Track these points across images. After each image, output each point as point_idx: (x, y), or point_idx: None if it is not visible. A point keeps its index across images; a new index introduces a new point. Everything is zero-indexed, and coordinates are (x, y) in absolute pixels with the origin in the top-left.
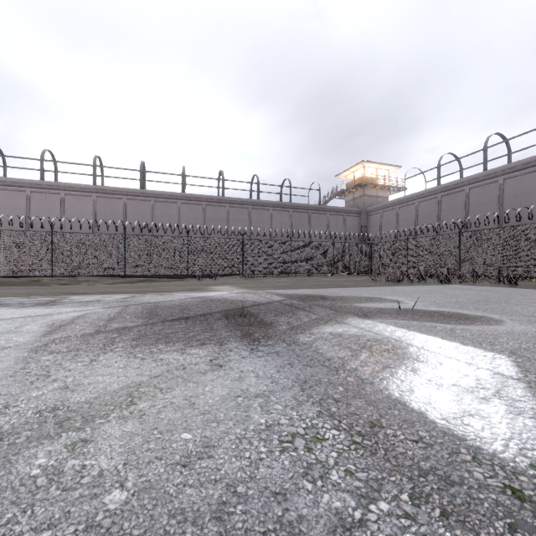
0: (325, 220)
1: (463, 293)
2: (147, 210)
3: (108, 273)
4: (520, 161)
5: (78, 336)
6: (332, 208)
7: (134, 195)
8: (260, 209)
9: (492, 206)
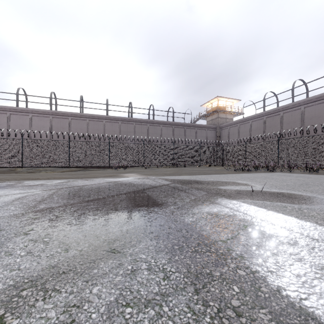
0: (194, 132)
1: (287, 178)
2: (84, 126)
3: (58, 165)
4: (314, 96)
5: (6, 217)
6: (198, 125)
7: (76, 116)
8: (154, 126)
9: (297, 124)
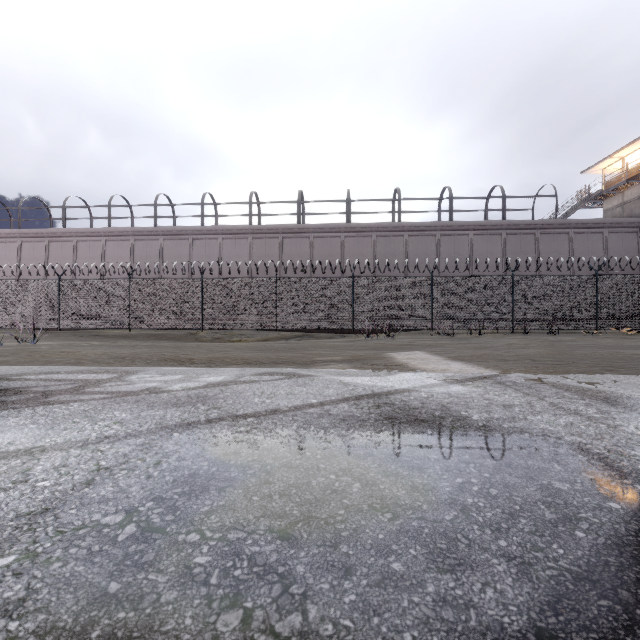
0: (566, 243)
1: None
2: (305, 249)
3: (258, 326)
4: None
5: None
6: (579, 223)
7: (291, 232)
8: (453, 235)
9: None
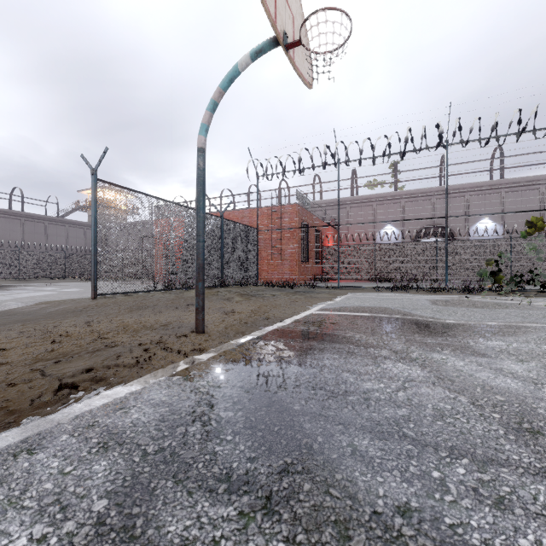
0: (64, 231)
1: None
2: None
3: None
4: None
5: None
6: (71, 222)
7: None
8: None
9: None
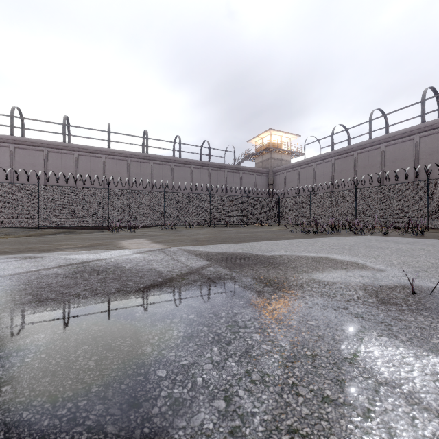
0: (239, 178)
1: (404, 247)
2: (71, 163)
3: (18, 225)
4: (398, 131)
5: None
6: (244, 168)
7: (56, 148)
8: (181, 167)
9: (376, 168)
